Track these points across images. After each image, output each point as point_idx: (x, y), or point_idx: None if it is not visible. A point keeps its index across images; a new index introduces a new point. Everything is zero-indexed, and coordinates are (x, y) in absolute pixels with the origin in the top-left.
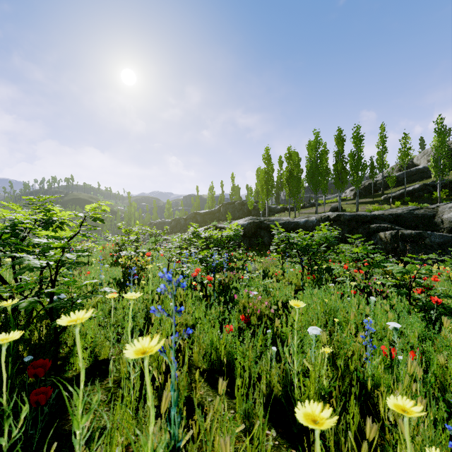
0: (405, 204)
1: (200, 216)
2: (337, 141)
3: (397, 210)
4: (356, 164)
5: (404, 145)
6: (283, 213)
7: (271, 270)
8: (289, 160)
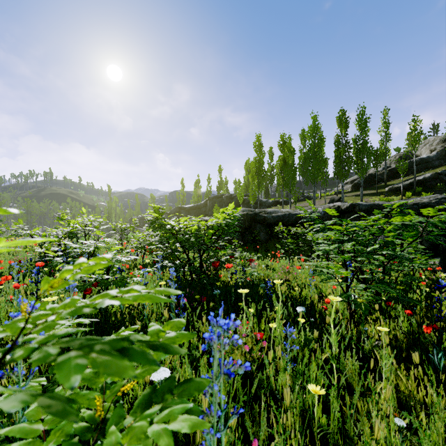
0: (417, 195)
1: (185, 211)
2: (340, 123)
3: (421, 199)
4: (361, 150)
5: (414, 128)
6: (275, 207)
7: (303, 294)
8: (283, 148)
